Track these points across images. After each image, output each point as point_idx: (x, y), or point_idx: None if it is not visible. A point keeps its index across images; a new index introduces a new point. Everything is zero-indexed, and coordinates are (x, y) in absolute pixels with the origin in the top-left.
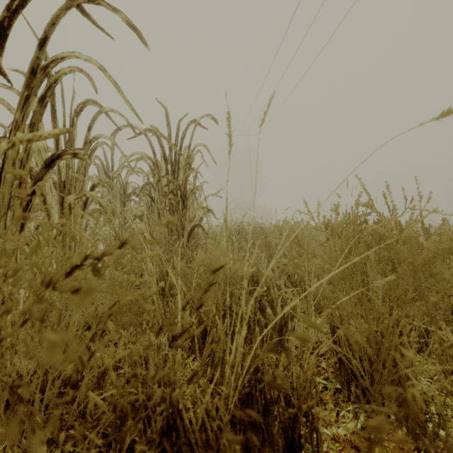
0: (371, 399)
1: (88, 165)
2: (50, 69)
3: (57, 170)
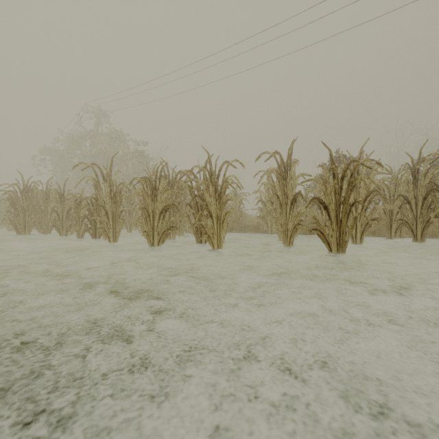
0: None
1: None
2: None
3: None
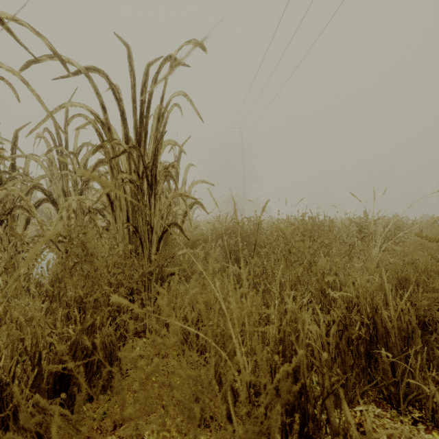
0: None
1: None
2: None
3: None
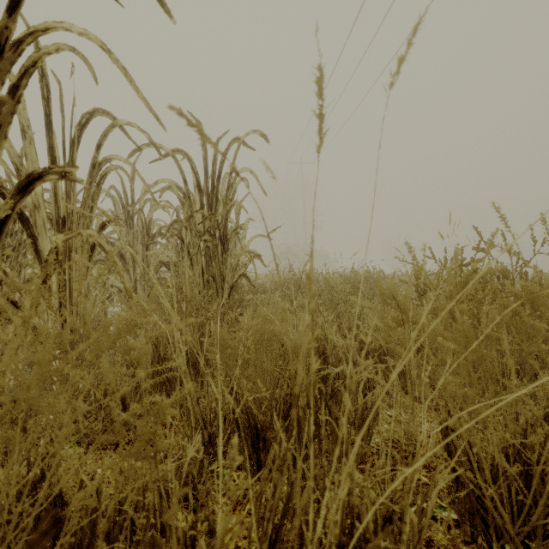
0: (513, 546)
1: (97, 195)
2: (26, 45)
3: (54, 201)
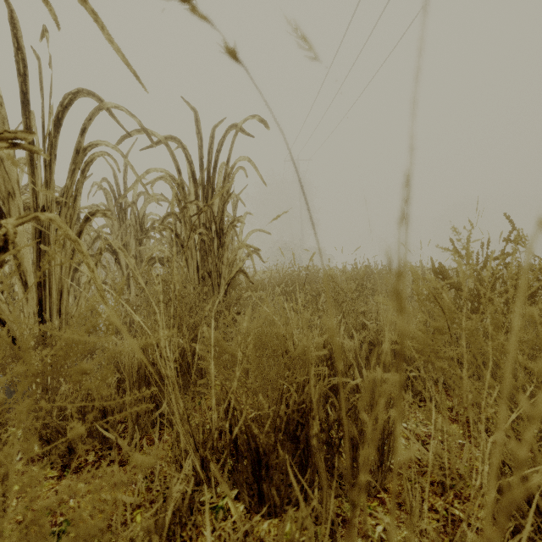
0: None
1: (82, 184)
2: None
3: (31, 189)
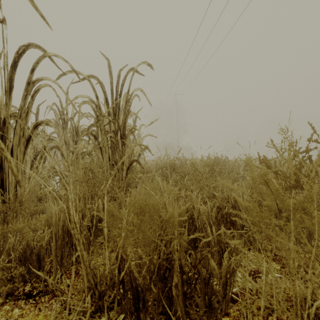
0: None
1: (31, 104)
2: None
3: None
